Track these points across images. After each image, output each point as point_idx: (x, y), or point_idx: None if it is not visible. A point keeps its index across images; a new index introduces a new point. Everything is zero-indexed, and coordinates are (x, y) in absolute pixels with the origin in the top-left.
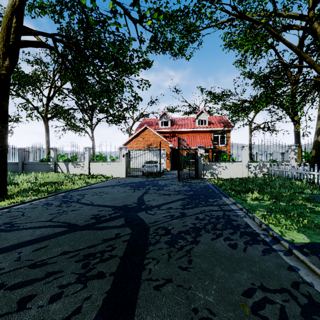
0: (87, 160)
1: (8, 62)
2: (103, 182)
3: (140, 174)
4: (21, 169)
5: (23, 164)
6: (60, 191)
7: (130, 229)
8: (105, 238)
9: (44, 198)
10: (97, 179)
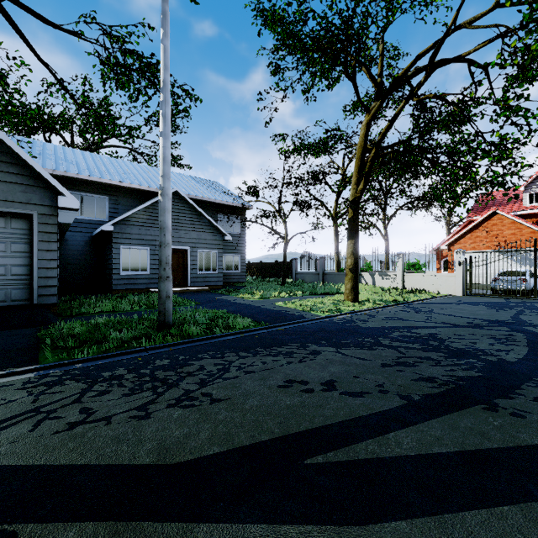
0: (400, 270)
1: (363, 186)
2: (434, 299)
3: (490, 292)
4: (321, 280)
5: (323, 274)
6: (396, 303)
7: (522, 334)
8: (499, 334)
9: (389, 306)
10: (422, 294)
